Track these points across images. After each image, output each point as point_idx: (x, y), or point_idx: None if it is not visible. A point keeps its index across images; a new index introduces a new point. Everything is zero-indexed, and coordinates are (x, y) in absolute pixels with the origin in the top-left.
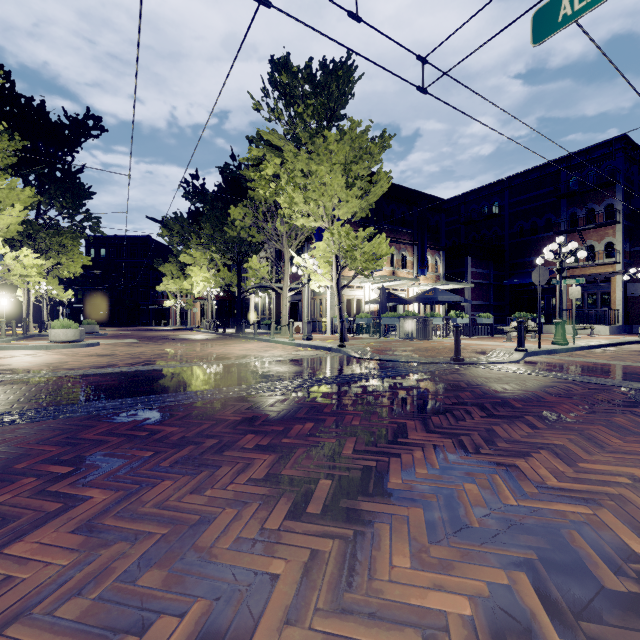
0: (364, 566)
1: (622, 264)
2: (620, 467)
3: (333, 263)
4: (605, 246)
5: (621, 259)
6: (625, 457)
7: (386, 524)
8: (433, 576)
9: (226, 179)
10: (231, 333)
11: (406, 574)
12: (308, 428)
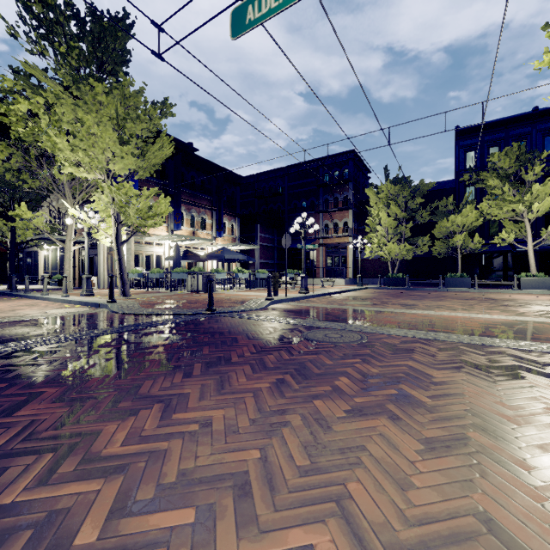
0: None
1: (352, 237)
2: (210, 411)
3: (112, 218)
4: (344, 224)
5: (352, 234)
6: (229, 397)
7: None
8: None
9: None
10: None
11: None
12: None
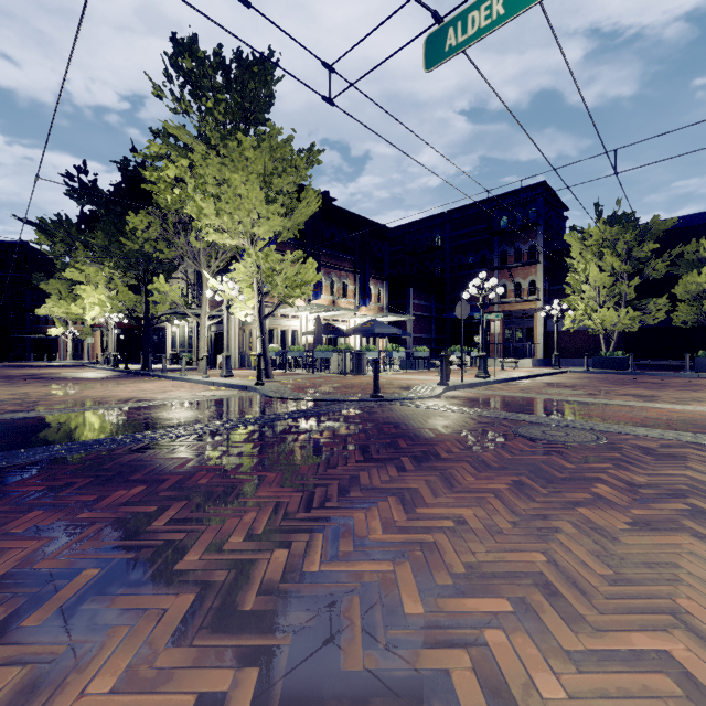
0: (38, 704)
1: (542, 301)
2: (455, 508)
3: (254, 288)
4: (529, 284)
5: (542, 297)
6: (467, 496)
7: (128, 626)
8: (132, 699)
9: (127, 178)
10: (135, 370)
11: (94, 705)
12: (132, 494)
